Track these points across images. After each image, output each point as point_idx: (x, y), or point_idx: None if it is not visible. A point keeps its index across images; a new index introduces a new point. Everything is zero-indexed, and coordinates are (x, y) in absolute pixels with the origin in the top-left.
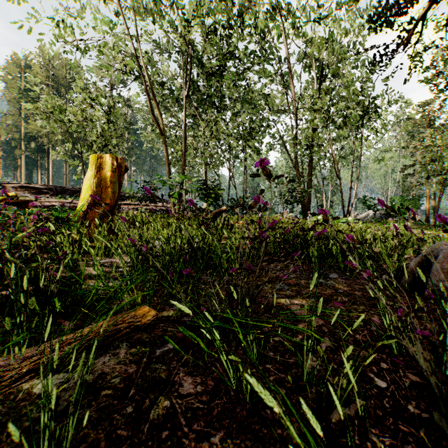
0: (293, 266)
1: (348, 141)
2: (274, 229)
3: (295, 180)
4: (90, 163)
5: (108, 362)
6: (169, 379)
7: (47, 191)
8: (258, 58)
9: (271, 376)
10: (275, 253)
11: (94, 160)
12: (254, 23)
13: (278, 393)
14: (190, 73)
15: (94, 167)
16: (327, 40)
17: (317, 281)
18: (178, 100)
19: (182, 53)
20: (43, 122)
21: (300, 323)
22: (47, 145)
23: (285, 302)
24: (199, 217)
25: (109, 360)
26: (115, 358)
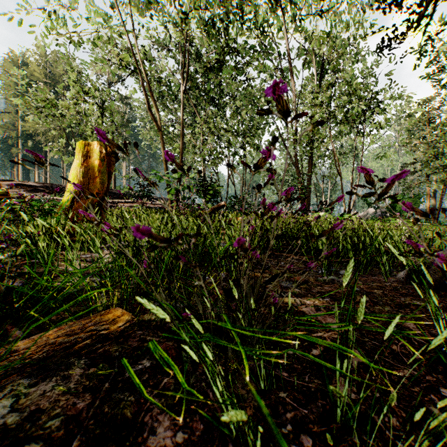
0: (298, 262)
1: (348, 139)
2: (289, 200)
3: (323, 123)
4: (76, 151)
5: (50, 392)
6: (135, 418)
7: (43, 189)
8: (257, 53)
9: (288, 413)
10: (277, 249)
11: (80, 148)
12: (253, 17)
13: (302, 445)
14: (188, 67)
15: (80, 155)
16: (328, 34)
17: (328, 278)
18: (176, 96)
19: (180, 48)
20: (36, 116)
21: (318, 330)
22: (44, 143)
23: (295, 303)
24: (196, 212)
25: (53, 387)
26: (64, 383)
